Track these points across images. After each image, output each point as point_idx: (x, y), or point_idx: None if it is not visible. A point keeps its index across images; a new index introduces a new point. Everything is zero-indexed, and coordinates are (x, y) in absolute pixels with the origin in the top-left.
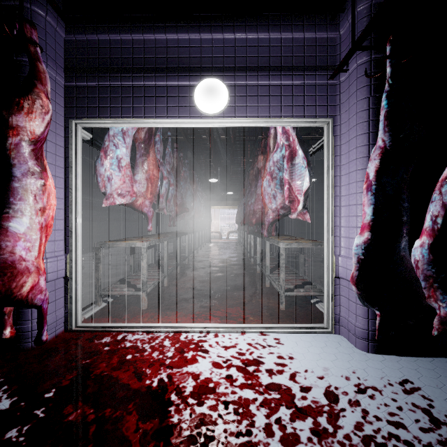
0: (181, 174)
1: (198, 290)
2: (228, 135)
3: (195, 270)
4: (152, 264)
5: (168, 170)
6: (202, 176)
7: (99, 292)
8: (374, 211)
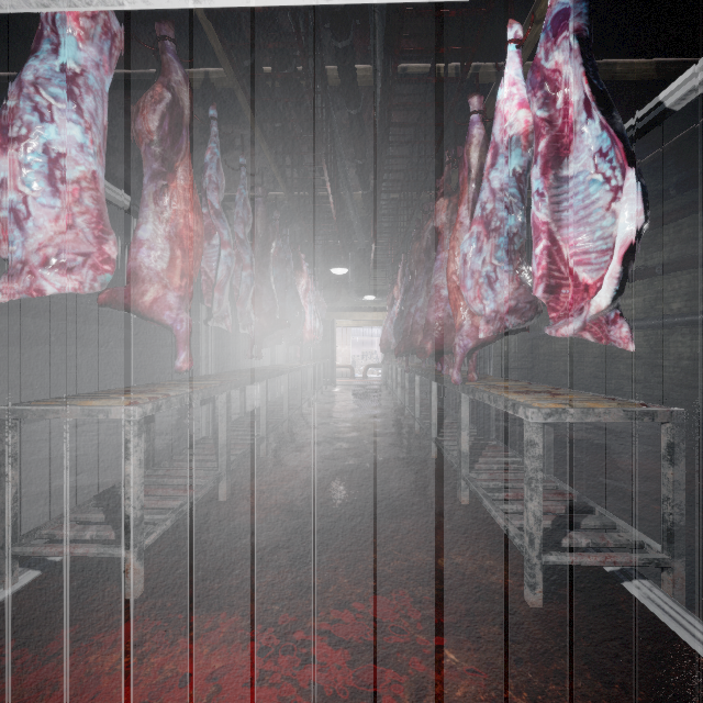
0: (271, 250)
1: (298, 514)
2: (366, 188)
3: (299, 450)
4: (206, 439)
5: (240, 235)
6: (320, 268)
7: (6, 549)
8: None
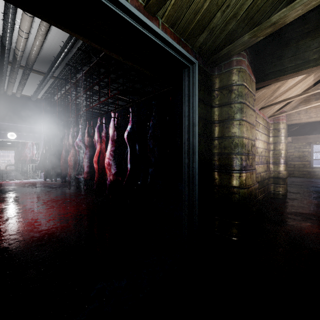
0: None
1: (3, 179)
2: None
3: None
4: None
5: None
6: None
7: None
8: (40, 158)
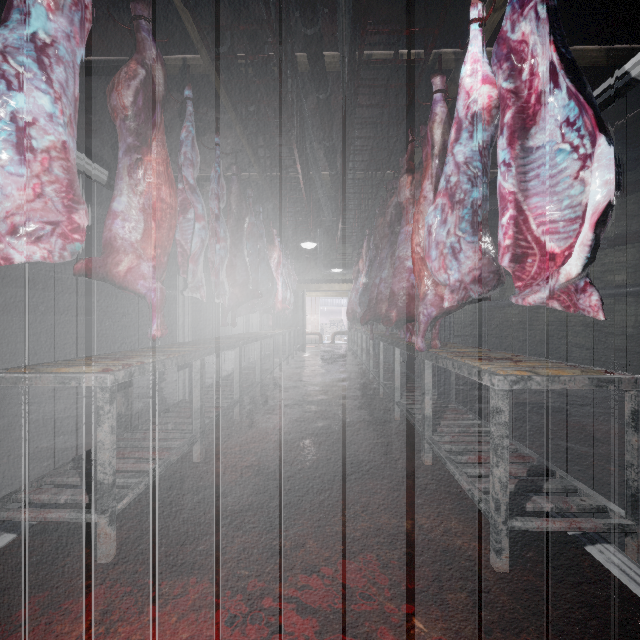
0: (245, 225)
1: (269, 475)
2: (333, 169)
3: (270, 412)
4: (183, 402)
5: (214, 210)
6: (291, 243)
7: None
8: None
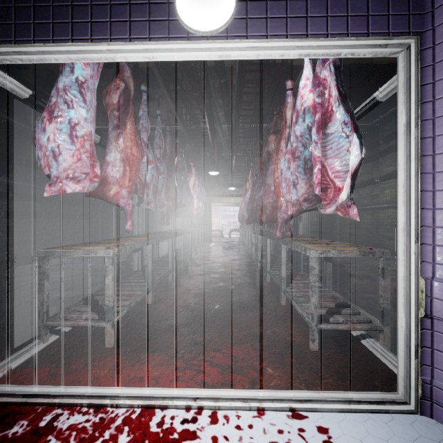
0: (174, 162)
1: (192, 310)
2: (230, 123)
3: (190, 278)
4: (138, 271)
5: (157, 155)
6: (202, 171)
7: (44, 323)
8: None
